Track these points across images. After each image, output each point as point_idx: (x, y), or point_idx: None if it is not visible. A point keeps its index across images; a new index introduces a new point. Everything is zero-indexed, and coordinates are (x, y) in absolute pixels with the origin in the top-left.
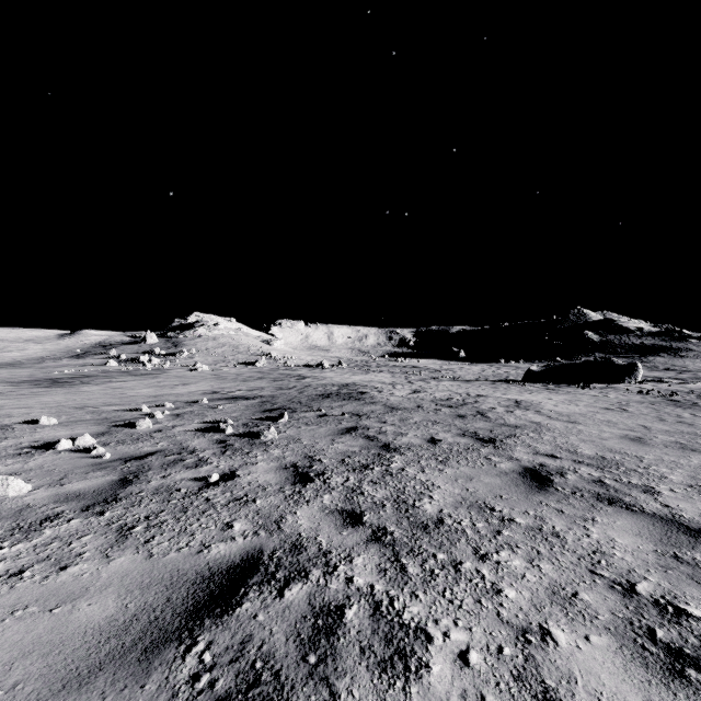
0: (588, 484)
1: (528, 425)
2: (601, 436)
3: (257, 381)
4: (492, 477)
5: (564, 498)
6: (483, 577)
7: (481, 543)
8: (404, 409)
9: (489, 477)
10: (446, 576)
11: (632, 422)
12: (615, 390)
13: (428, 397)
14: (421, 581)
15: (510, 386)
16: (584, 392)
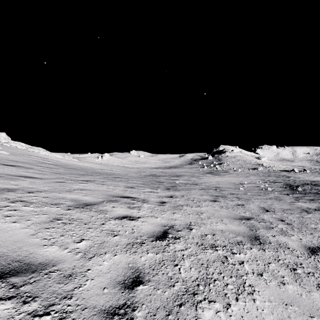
0: None
1: None
2: None
3: (270, 177)
4: None
5: None
6: None
7: None
8: None
9: None
10: None
11: None
12: None
13: None
14: None
15: None
16: None
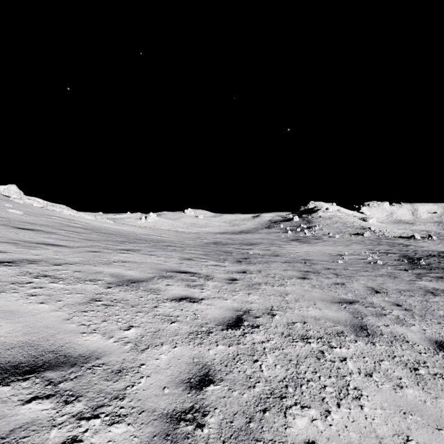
0: None
1: None
2: None
3: (381, 246)
4: None
5: None
6: None
7: None
8: None
9: None
10: None
11: None
12: None
13: None
14: None
15: None
16: None
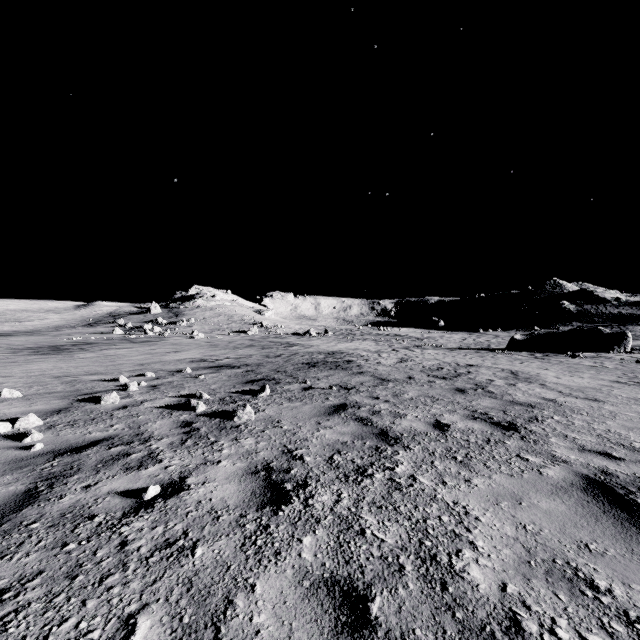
0: None
1: (543, 403)
2: None
3: (247, 349)
4: (547, 496)
5: None
6: None
7: None
8: (395, 380)
9: (542, 496)
10: None
11: None
12: (608, 360)
13: (417, 366)
14: None
15: (497, 354)
16: (577, 362)
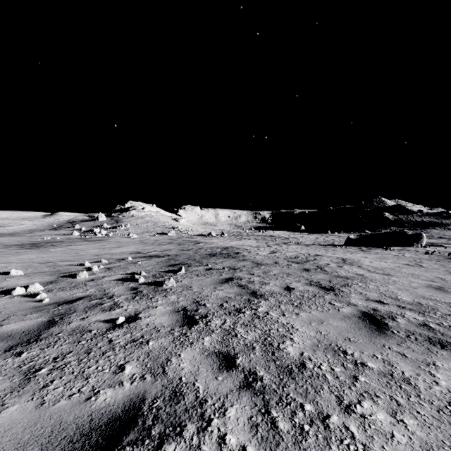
0: (417, 328)
1: (355, 277)
2: (412, 285)
3: (168, 245)
4: (338, 320)
5: (402, 342)
6: (353, 437)
7: (342, 391)
8: (266, 264)
9: (335, 320)
10: (316, 435)
11: (430, 274)
12: (408, 251)
13: (282, 256)
14: (292, 441)
15: (336, 248)
16: (388, 253)
